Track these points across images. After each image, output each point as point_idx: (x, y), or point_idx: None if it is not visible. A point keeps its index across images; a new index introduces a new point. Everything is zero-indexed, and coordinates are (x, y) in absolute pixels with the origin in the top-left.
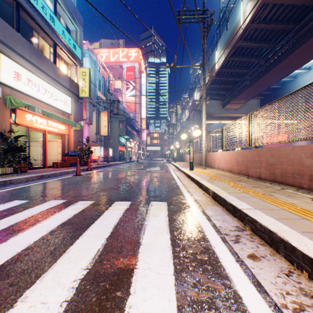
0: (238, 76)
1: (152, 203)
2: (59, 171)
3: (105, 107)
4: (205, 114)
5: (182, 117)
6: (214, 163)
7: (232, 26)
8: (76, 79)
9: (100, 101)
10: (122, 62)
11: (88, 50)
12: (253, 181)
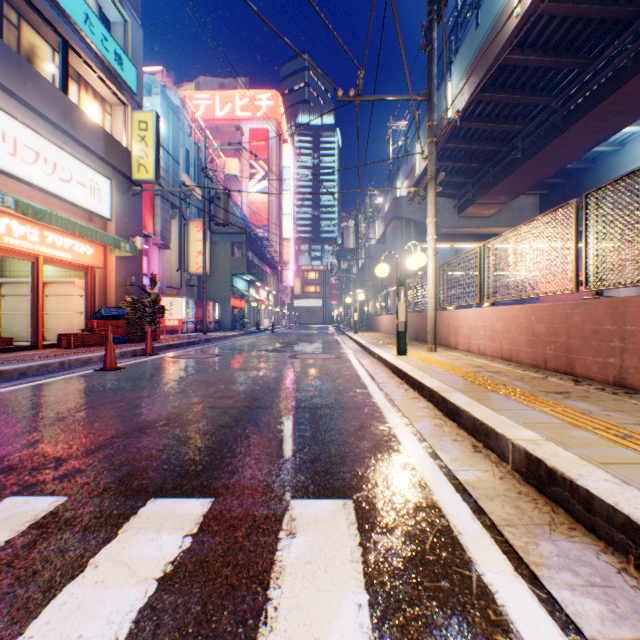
0: (497, 139)
1: (296, 514)
2: (59, 360)
3: (196, 207)
4: (433, 216)
5: (369, 236)
6: (455, 337)
7: (490, 15)
8: (124, 139)
9: (187, 198)
10: (241, 120)
11: (165, 86)
12: (606, 394)
